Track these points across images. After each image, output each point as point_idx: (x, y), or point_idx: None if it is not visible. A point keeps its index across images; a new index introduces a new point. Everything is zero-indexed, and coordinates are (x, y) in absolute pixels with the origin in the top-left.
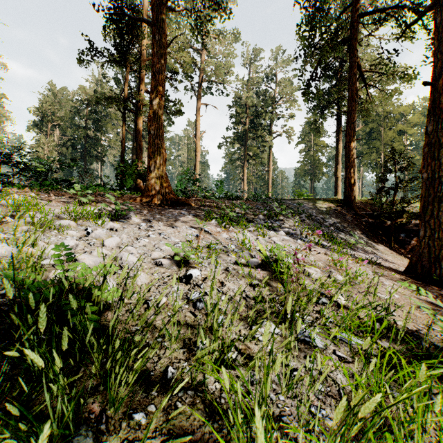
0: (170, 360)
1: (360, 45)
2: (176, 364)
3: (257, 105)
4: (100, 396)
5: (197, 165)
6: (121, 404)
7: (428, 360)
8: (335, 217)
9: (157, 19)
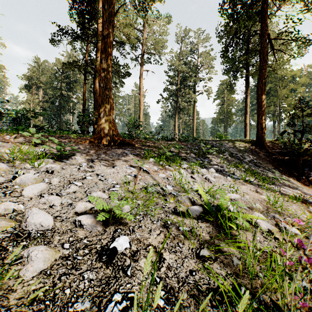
0: None
1: (269, 18)
2: None
3: (185, 71)
4: None
5: (141, 115)
6: None
7: None
8: (251, 154)
9: None
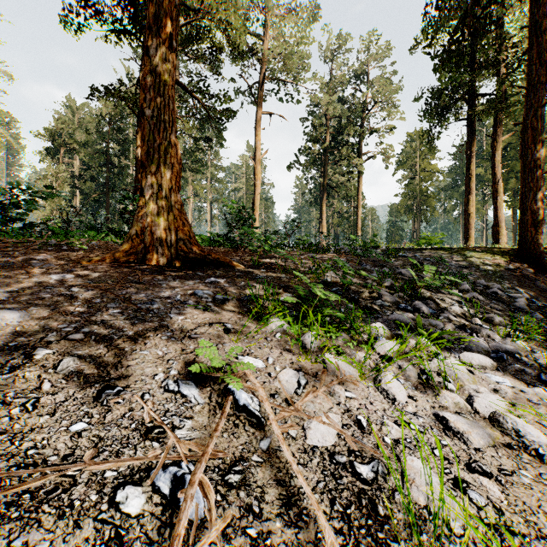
0: None
1: None
2: None
3: (340, 115)
4: None
5: (257, 199)
6: None
7: None
8: (517, 284)
9: None
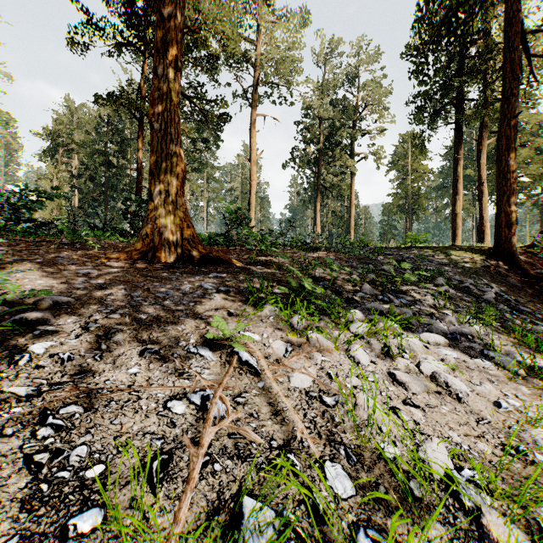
0: None
1: None
2: None
3: (334, 117)
4: None
5: (252, 198)
6: None
7: None
8: (490, 280)
9: None
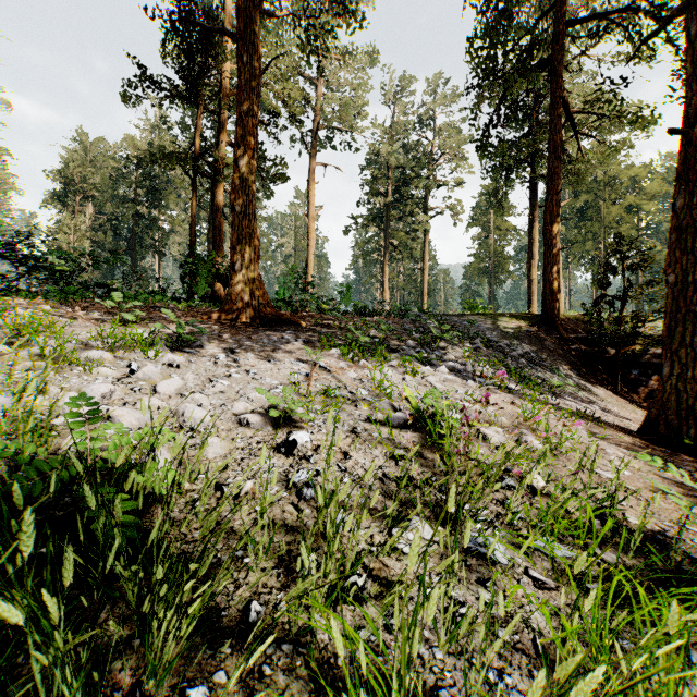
0: (255, 589)
1: (568, 70)
2: (265, 596)
3: (404, 166)
4: (134, 657)
5: (310, 260)
6: (167, 672)
7: (681, 589)
8: (528, 342)
9: (245, 30)
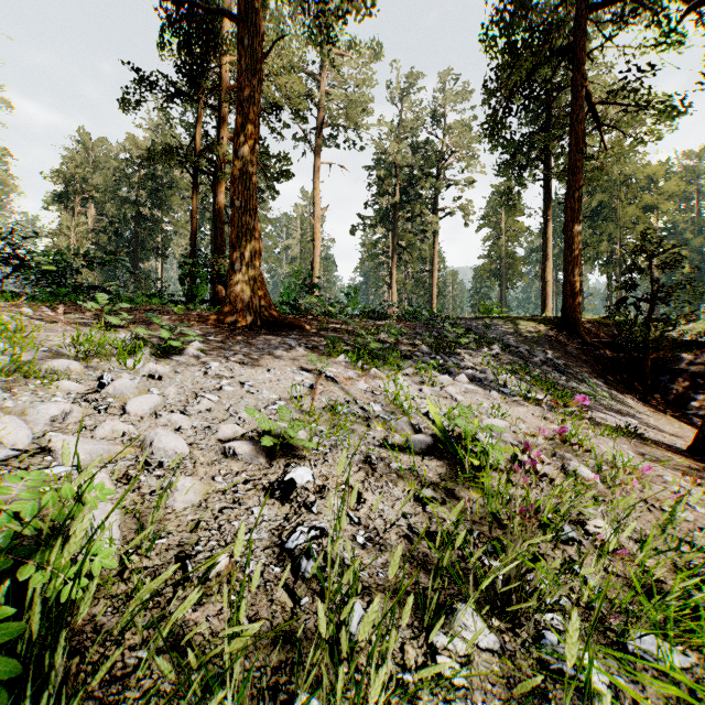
0: None
1: (589, 59)
2: None
3: (413, 165)
4: None
5: (316, 261)
6: None
7: None
8: (548, 347)
9: (246, 11)
